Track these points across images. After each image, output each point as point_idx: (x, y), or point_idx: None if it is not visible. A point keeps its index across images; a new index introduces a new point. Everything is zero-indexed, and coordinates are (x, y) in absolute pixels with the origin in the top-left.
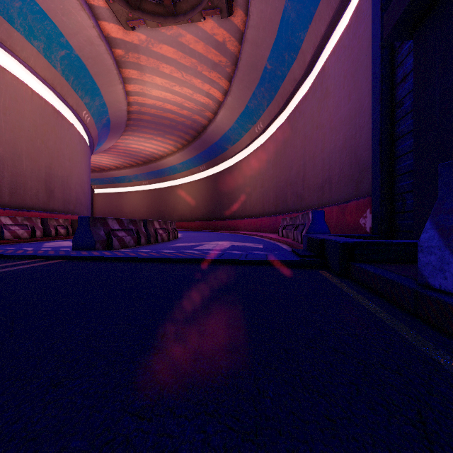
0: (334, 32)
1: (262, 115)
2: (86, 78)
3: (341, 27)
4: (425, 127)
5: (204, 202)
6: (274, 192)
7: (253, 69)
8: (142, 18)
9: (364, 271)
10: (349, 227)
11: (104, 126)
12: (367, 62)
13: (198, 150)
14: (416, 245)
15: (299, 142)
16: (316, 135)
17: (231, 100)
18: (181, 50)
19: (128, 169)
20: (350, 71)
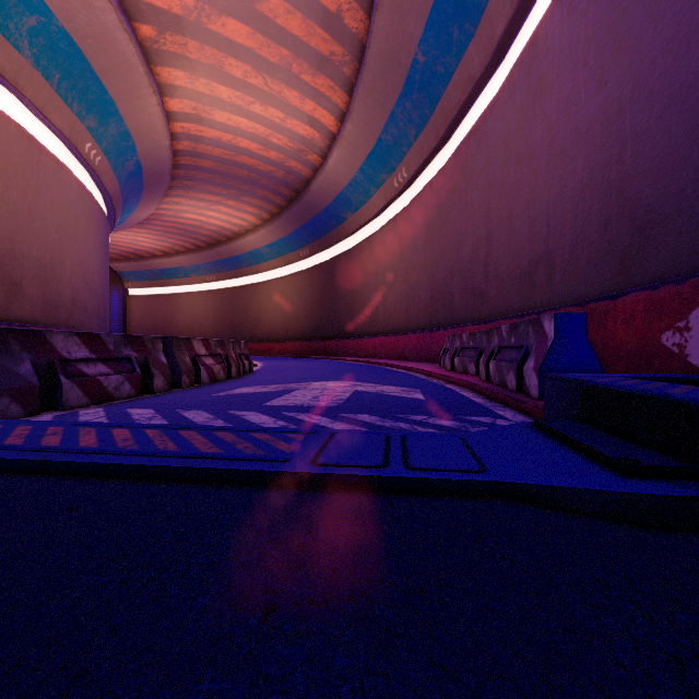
0: None
1: (407, 154)
2: (87, 79)
3: None
4: None
5: (306, 310)
6: (427, 289)
7: (391, 64)
8: None
9: None
10: (621, 353)
11: (131, 176)
12: None
13: (297, 222)
14: None
15: (477, 195)
16: (516, 175)
17: (352, 130)
18: (261, 30)
19: (182, 256)
20: (603, 24)
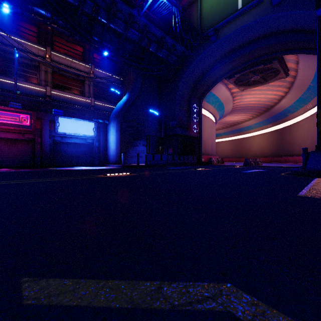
0: None
1: (311, 101)
2: (221, 106)
3: None
4: None
5: (270, 146)
6: None
7: (302, 86)
8: (248, 88)
9: None
10: None
11: (220, 117)
12: None
13: (267, 117)
14: None
15: None
16: None
17: (290, 96)
18: (262, 86)
19: (221, 130)
20: None
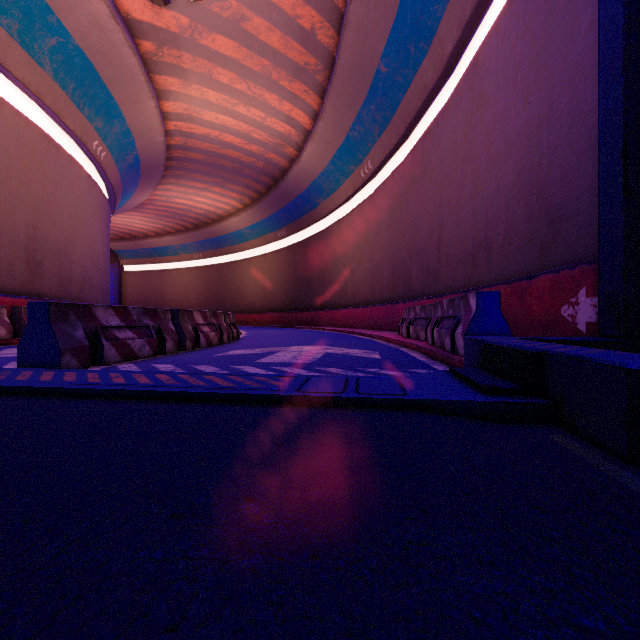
0: None
1: (372, 149)
2: (96, 88)
3: None
4: None
5: (283, 285)
6: (390, 267)
7: (358, 73)
8: None
9: None
10: (535, 322)
11: (130, 167)
12: (567, 29)
13: (275, 207)
14: None
15: (431, 187)
16: (462, 173)
17: (324, 128)
18: (246, 44)
19: (172, 236)
20: (527, 55)
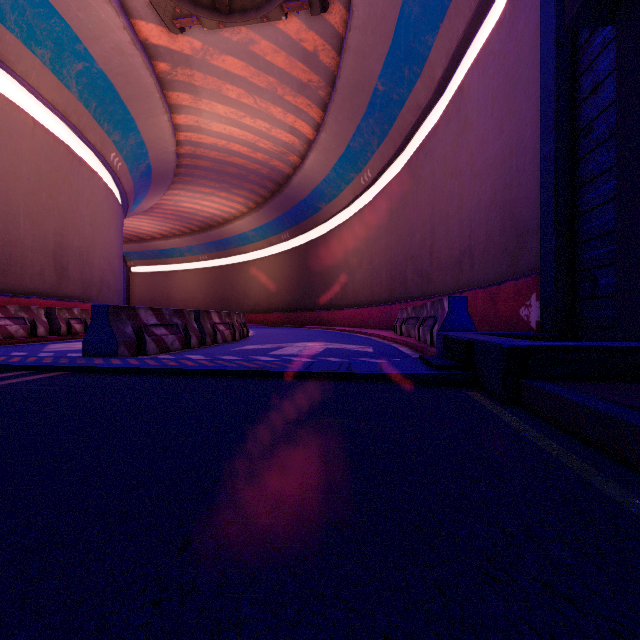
0: (477, 34)
1: (371, 158)
2: (115, 105)
3: (488, 26)
4: (636, 161)
5: (287, 286)
6: (388, 270)
7: (357, 91)
8: (195, 15)
9: (550, 396)
10: (502, 321)
11: (143, 175)
12: (530, 74)
13: (279, 211)
14: (632, 351)
15: (424, 197)
16: (451, 186)
17: (326, 138)
18: (253, 64)
19: (179, 238)
20: (502, 90)
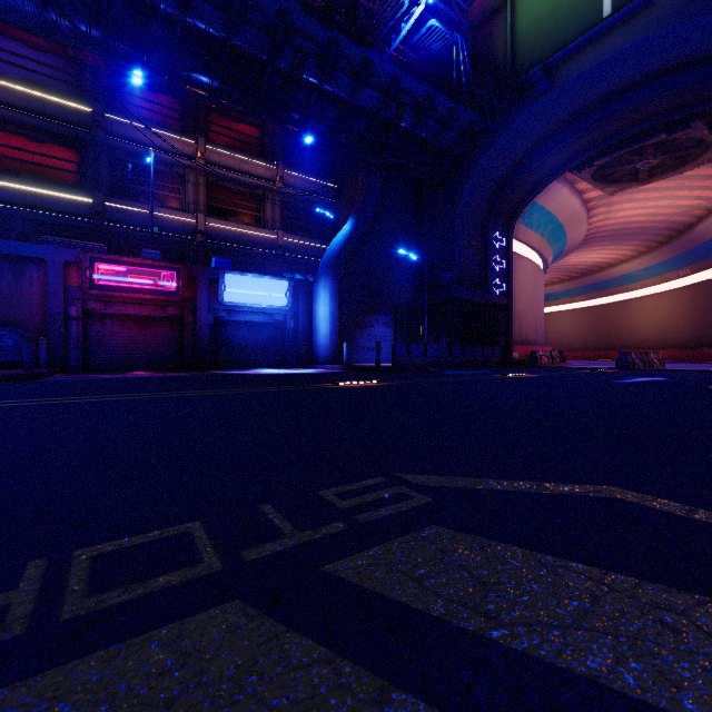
0: None
1: None
2: (559, 233)
3: None
4: None
5: (686, 321)
6: None
7: None
8: (628, 187)
9: None
10: None
11: (555, 257)
12: None
13: (676, 251)
14: None
15: None
16: None
17: None
18: (663, 180)
19: (556, 285)
20: None
